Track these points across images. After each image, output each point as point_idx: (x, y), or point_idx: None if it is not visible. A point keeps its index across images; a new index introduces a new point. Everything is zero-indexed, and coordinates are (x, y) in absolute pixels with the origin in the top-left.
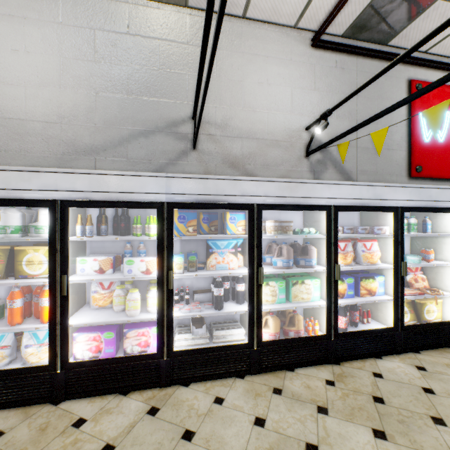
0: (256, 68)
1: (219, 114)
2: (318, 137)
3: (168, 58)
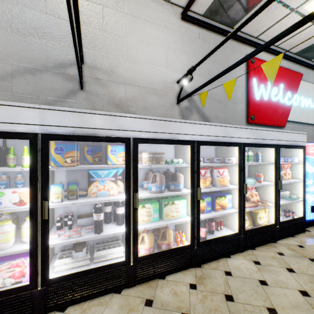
0: (138, 28)
1: (106, 62)
2: (186, 89)
3: (56, 4)
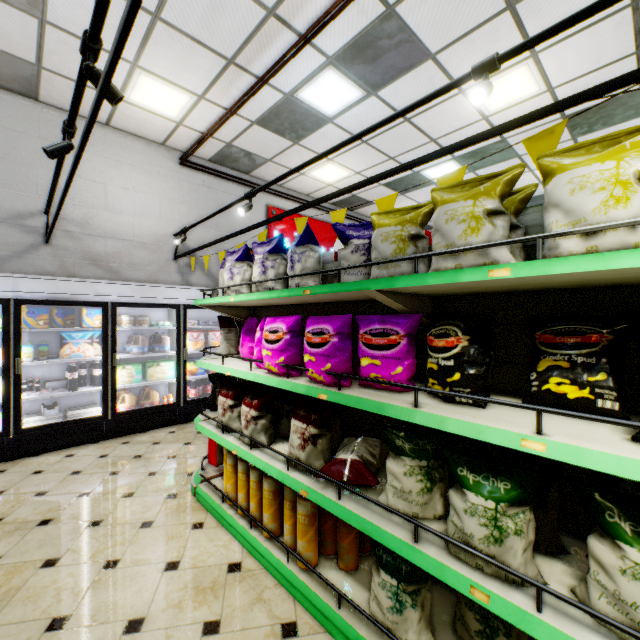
0: (122, 174)
1: (79, 213)
2: (187, 243)
3: (12, 147)
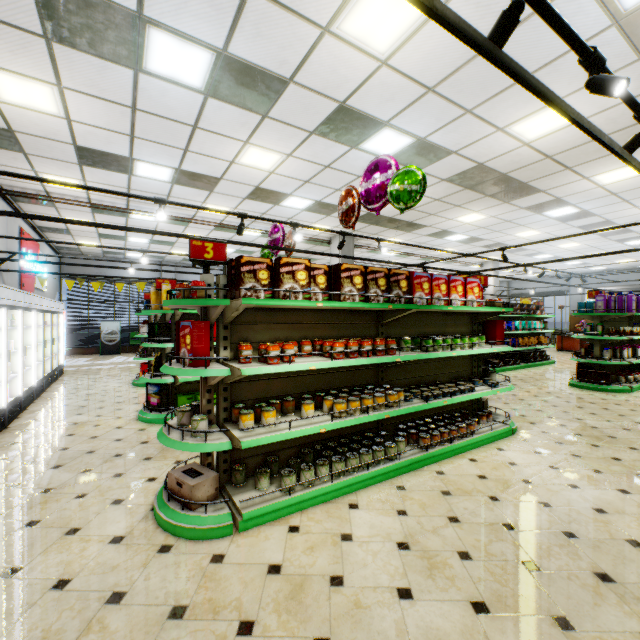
0: None
1: None
2: None
3: None
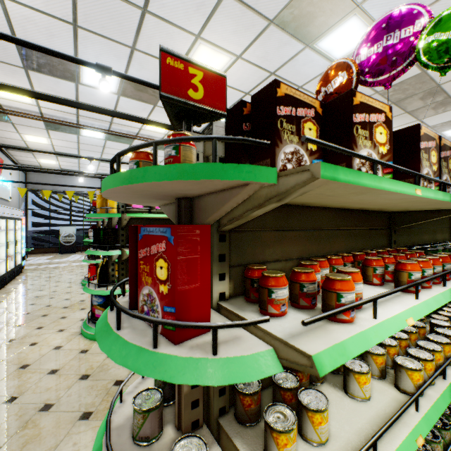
0: None
1: None
2: None
3: None
